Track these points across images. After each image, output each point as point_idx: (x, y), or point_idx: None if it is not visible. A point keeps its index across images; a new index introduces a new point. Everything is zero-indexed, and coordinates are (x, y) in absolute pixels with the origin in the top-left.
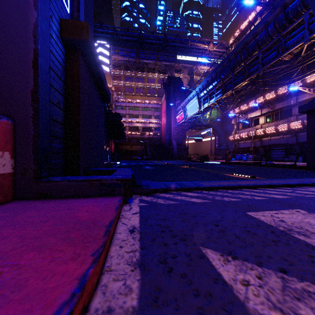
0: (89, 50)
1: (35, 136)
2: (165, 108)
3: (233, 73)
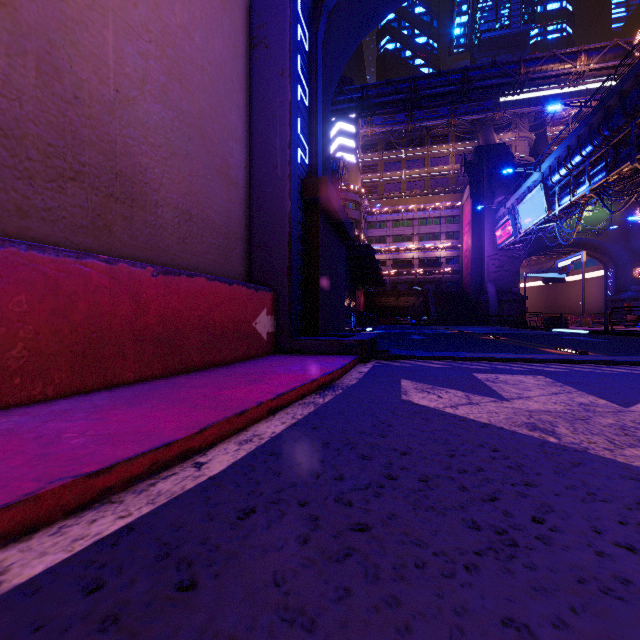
0: (328, 202)
1: (290, 302)
2: (469, 215)
3: (634, 121)
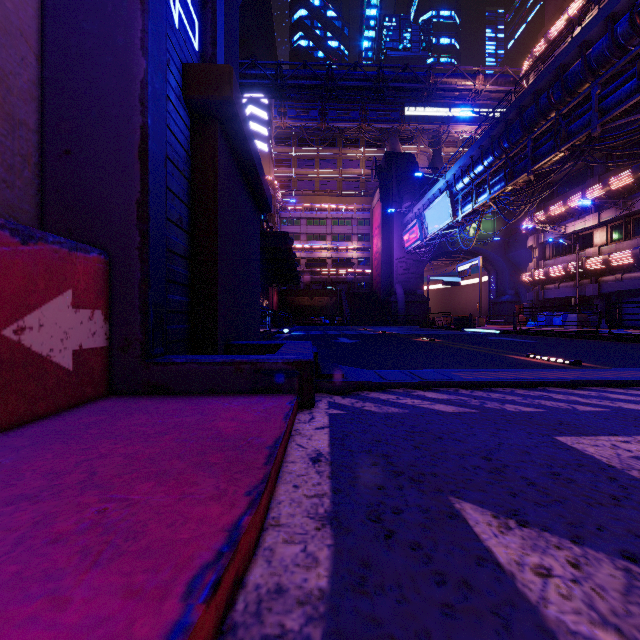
0: (234, 118)
1: (143, 281)
2: (379, 219)
3: (531, 135)
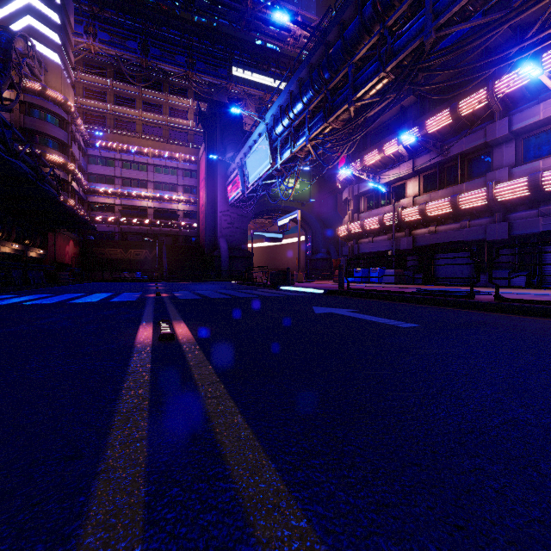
0: None
1: None
2: (204, 170)
3: (352, 58)
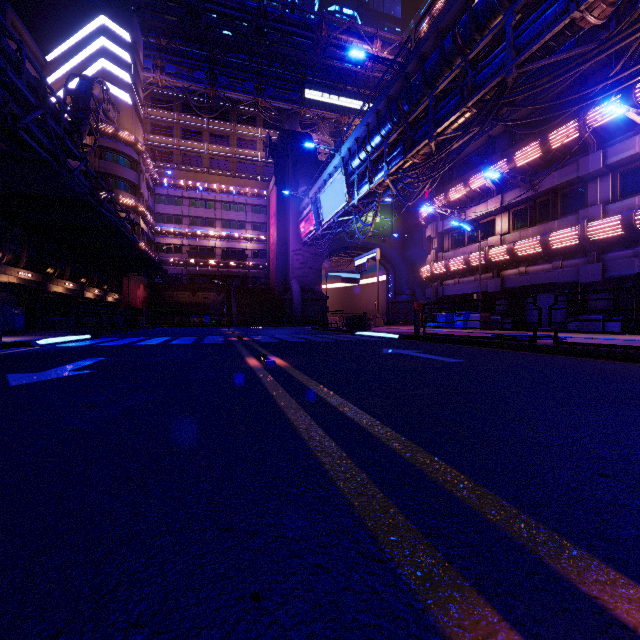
0: None
1: None
2: (275, 205)
3: (433, 91)
